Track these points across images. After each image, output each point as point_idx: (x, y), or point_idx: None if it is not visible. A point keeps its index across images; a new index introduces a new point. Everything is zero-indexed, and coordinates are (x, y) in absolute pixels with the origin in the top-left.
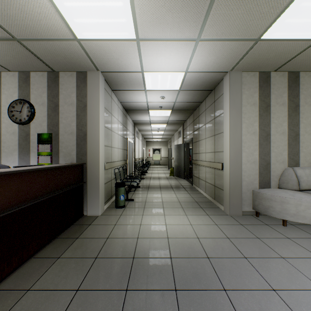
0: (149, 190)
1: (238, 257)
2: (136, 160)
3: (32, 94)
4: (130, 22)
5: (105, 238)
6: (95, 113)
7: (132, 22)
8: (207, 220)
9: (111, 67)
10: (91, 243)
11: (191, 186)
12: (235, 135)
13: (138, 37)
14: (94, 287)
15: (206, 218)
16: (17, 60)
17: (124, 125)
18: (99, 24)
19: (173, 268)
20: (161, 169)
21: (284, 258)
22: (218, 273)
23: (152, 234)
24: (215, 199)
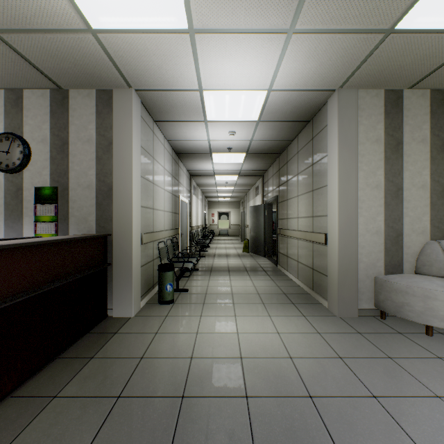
0: (213, 274)
1: (361, 395)
2: (194, 229)
3: (27, 125)
4: None
5: (138, 359)
6: (125, 155)
7: None
8: (303, 326)
9: (150, 81)
10: (114, 367)
11: (275, 269)
12: (347, 189)
13: (192, 26)
14: None
15: (302, 321)
16: None
17: (174, 176)
18: (125, 1)
19: (251, 419)
20: (229, 242)
21: (440, 397)
22: (330, 429)
23: (216, 351)
24: (314, 289)
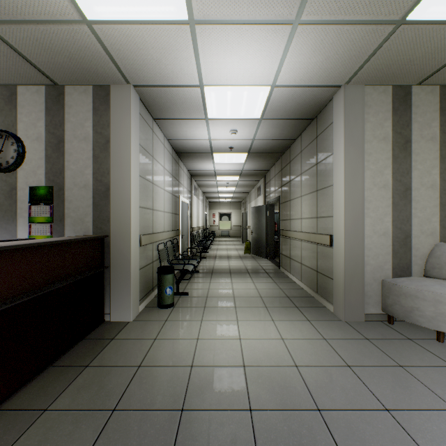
0: (214, 276)
1: (373, 408)
2: (194, 230)
3: (21, 122)
4: None
5: (135, 367)
6: (123, 153)
7: None
8: (308, 331)
9: (148, 76)
10: (109, 377)
11: (277, 271)
12: (353, 189)
13: (192, 17)
14: None
15: (307, 326)
16: None
17: (175, 176)
18: None
19: (255, 435)
20: (231, 243)
21: None
22: None
23: (217, 359)
24: (318, 293)
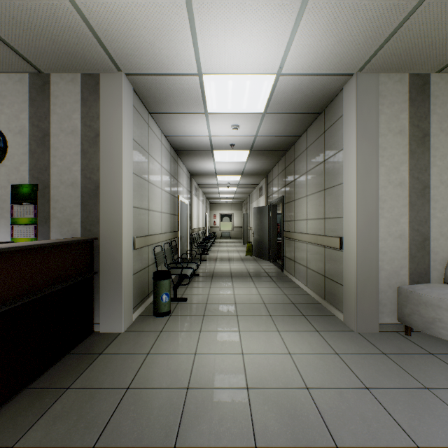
0: (214, 280)
1: (402, 445)
2: (194, 231)
3: (2, 114)
4: None
5: (123, 390)
6: (114, 148)
7: None
8: (318, 344)
9: (141, 63)
10: (92, 402)
11: (281, 274)
12: (367, 187)
13: None
14: None
15: (316, 338)
16: None
17: (173, 175)
18: None
19: None
20: (232, 244)
21: None
22: None
23: (217, 379)
24: (326, 299)
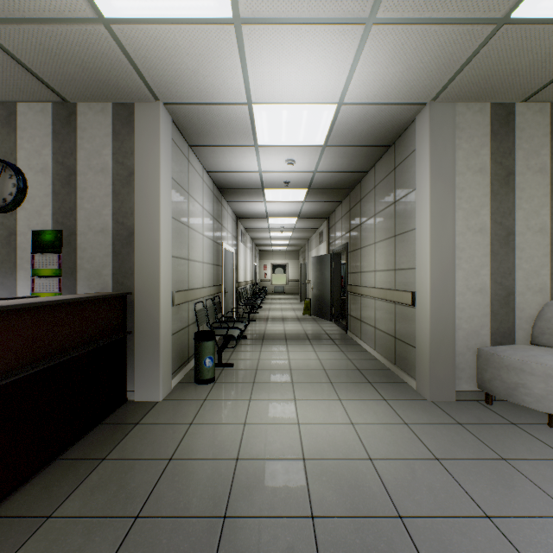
0: (265, 343)
1: (470, 515)
2: (241, 285)
3: (22, 150)
4: None
5: (165, 461)
6: (150, 189)
7: None
8: (385, 413)
9: (183, 91)
10: (132, 473)
11: (345, 336)
12: (442, 234)
13: (237, 14)
14: None
15: (383, 407)
16: None
17: (216, 218)
18: None
19: (319, 550)
20: (286, 301)
21: None
22: None
23: (270, 450)
24: (396, 364)
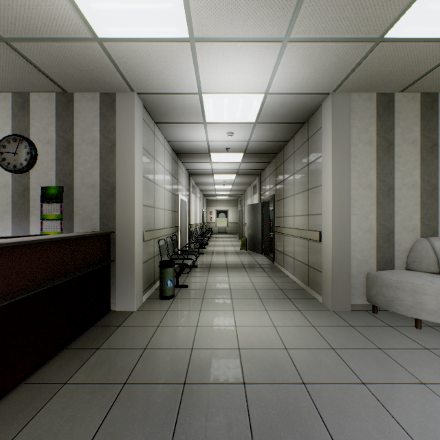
0: (211, 271)
1: (351, 382)
2: (192, 227)
3: (33, 127)
4: (179, 8)
5: (141, 349)
6: (127, 156)
7: (183, 8)
8: (298, 319)
9: (152, 85)
10: (119, 357)
11: (272, 265)
12: (340, 189)
13: (192, 36)
14: (117, 438)
15: (297, 315)
16: (8, 74)
17: (174, 176)
18: (130, 12)
19: (248, 402)
20: (227, 239)
21: (424, 384)
22: (321, 411)
23: (215, 343)
24: (309, 285)
